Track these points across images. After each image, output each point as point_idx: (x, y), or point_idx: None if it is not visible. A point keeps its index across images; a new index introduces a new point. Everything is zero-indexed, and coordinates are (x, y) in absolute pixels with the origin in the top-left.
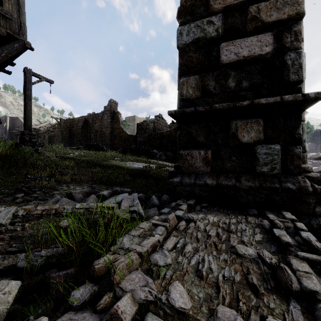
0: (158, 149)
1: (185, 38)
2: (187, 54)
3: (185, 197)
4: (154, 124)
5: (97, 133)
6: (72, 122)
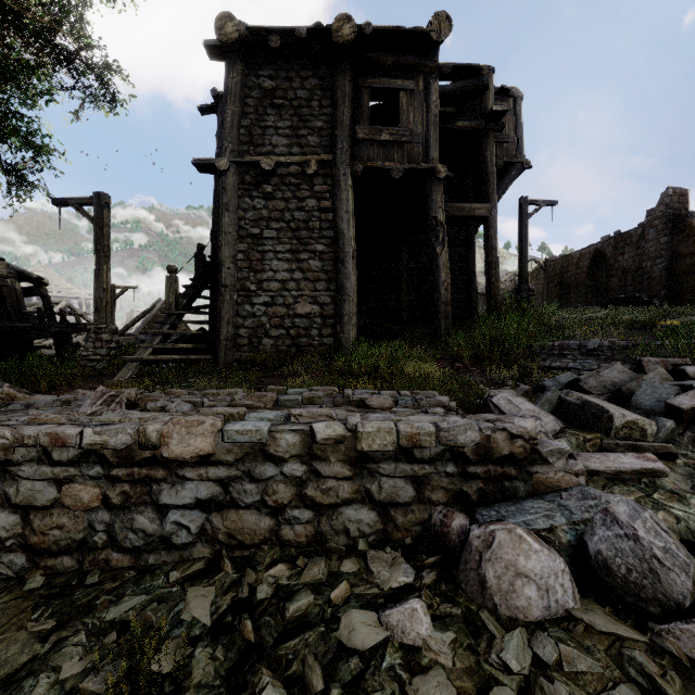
0: None
1: None
2: None
3: None
4: None
5: (627, 274)
6: (567, 262)
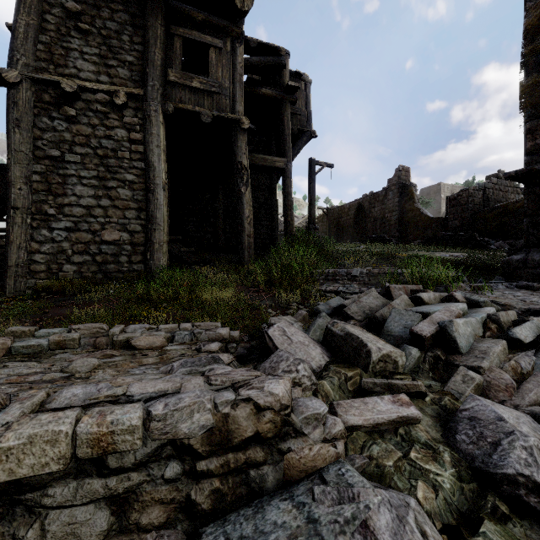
0: (493, 238)
1: (533, 73)
2: (538, 93)
3: (533, 281)
4: (485, 192)
5: (376, 221)
6: (341, 211)
